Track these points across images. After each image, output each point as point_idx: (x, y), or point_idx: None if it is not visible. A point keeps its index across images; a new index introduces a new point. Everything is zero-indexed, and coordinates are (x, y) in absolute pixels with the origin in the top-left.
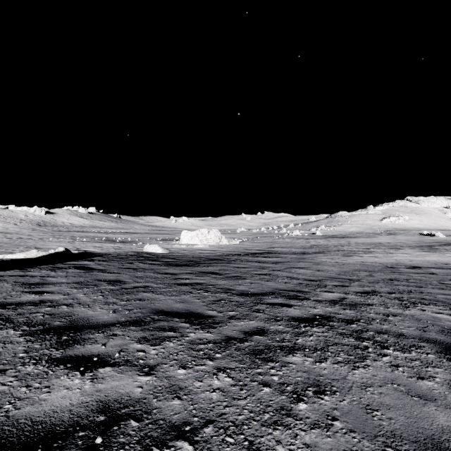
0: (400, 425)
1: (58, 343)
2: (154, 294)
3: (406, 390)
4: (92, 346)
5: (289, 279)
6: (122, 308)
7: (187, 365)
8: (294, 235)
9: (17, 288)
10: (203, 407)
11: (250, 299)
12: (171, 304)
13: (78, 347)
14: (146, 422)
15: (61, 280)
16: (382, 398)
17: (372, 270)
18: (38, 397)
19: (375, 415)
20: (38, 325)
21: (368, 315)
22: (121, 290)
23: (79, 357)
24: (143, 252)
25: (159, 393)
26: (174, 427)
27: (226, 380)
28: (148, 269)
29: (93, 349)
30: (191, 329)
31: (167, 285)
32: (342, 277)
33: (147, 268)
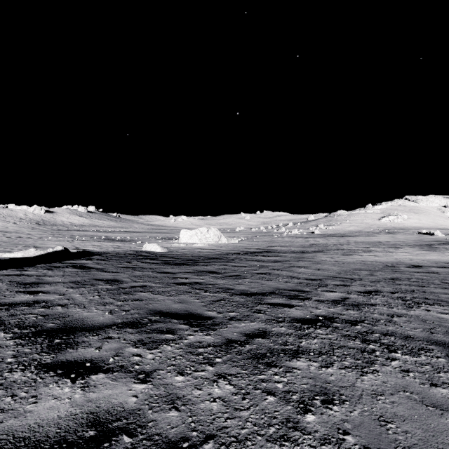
0: (418, 439)
1: (50, 347)
2: (152, 294)
3: (419, 399)
4: (85, 350)
5: (290, 278)
6: (118, 308)
7: (185, 371)
8: (293, 234)
9: (11, 288)
10: (202, 420)
11: (250, 299)
12: (169, 305)
13: (70, 351)
14: (140, 437)
15: (58, 279)
16: (396, 408)
17: (373, 269)
18: (23, 408)
19: (390, 428)
20: (30, 328)
21: (372, 316)
22: (118, 290)
23: (71, 362)
24: (142, 251)
25: (155, 403)
26: (170, 443)
27: (227, 387)
28: (146, 268)
29: (86, 354)
30: (190, 331)
31: (165, 284)
32: (342, 276)
33: (146, 267)
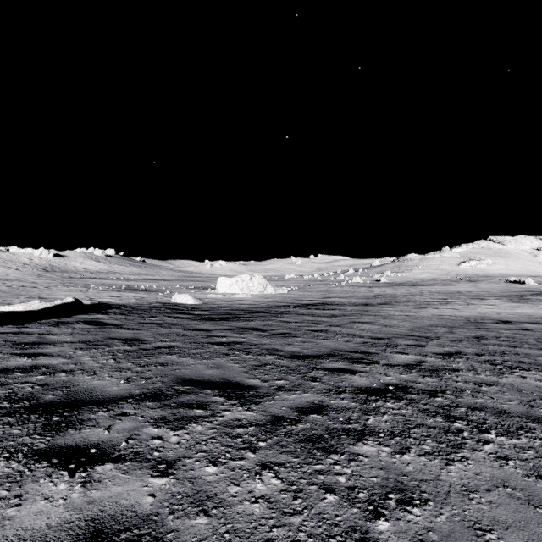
0: None
1: (46, 427)
2: (181, 357)
3: (525, 497)
4: (91, 431)
5: (351, 337)
6: (137, 376)
7: (219, 459)
8: (354, 283)
9: (6, 349)
10: (240, 529)
11: (303, 363)
12: (202, 371)
13: (72, 432)
14: None
15: (64, 338)
16: (495, 510)
17: (452, 326)
18: (1, 513)
19: (489, 539)
20: (23, 401)
21: (455, 384)
22: (139, 352)
23: (71, 448)
24: (170, 303)
25: (178, 505)
26: None
27: (273, 482)
28: (175, 324)
29: (92, 436)
30: (226, 405)
31: (198, 344)
32: (416, 334)
33: (174, 323)
